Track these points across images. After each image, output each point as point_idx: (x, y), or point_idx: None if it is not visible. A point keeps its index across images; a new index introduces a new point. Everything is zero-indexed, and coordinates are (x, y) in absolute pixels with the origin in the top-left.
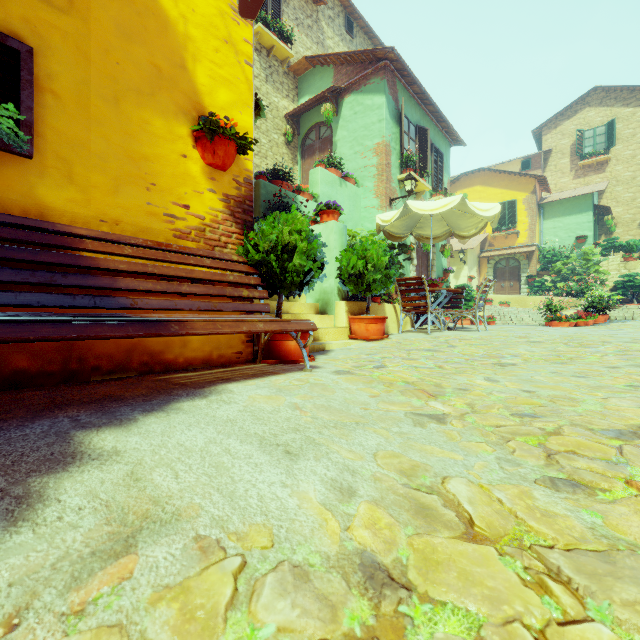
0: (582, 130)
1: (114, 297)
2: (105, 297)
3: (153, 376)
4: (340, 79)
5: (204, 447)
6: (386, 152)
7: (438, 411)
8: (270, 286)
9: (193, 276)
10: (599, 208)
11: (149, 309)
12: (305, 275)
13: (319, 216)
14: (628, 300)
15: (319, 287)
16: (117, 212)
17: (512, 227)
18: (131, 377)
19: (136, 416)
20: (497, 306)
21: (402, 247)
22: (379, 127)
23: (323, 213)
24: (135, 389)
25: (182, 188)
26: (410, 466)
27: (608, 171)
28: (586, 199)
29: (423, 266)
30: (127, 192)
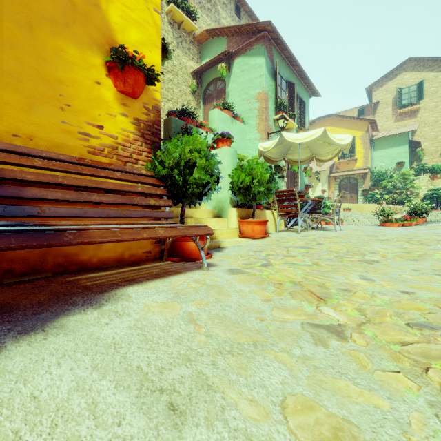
0: (400, 88)
1: (19, 206)
2: (9, 206)
3: (65, 277)
4: (231, 46)
5: (64, 400)
6: (265, 99)
7: (333, 320)
8: (174, 196)
9: (103, 187)
10: (413, 142)
11: (57, 217)
12: (204, 187)
13: (216, 143)
14: (433, 207)
15: (216, 197)
16: (31, 128)
17: (352, 156)
18: (44, 278)
19: (5, 342)
20: (342, 211)
21: (277, 168)
22: (260, 80)
23: (219, 141)
24: (36, 295)
25: (96, 110)
26: (331, 429)
27: (418, 117)
28: (404, 136)
29: (291, 182)
30: (41, 110)
